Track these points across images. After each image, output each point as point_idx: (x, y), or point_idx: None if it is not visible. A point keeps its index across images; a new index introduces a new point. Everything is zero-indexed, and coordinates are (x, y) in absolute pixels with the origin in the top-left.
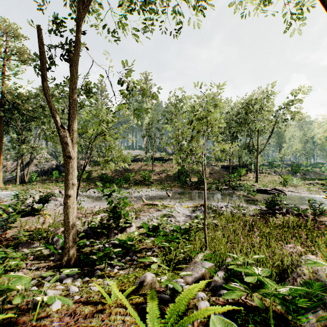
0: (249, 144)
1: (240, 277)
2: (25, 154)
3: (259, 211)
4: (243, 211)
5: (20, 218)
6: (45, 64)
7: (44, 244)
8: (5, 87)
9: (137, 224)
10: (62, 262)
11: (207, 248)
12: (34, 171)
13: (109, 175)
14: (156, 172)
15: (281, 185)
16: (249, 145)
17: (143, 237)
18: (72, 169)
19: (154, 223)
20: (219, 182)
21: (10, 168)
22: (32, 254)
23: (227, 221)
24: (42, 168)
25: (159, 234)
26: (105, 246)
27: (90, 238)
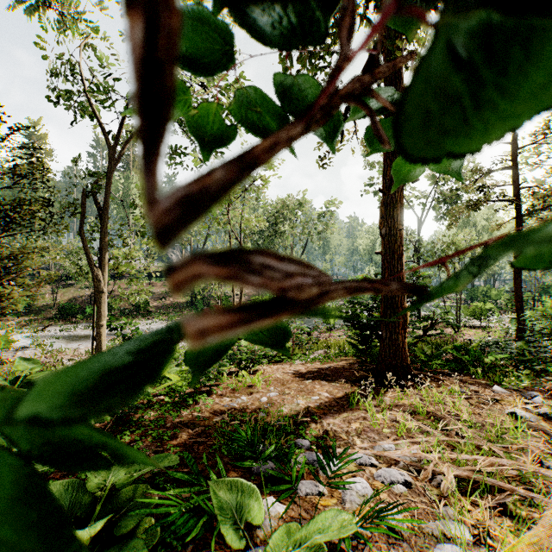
0: None
1: None
2: None
3: None
4: None
5: None
6: (84, 215)
7: None
8: None
9: None
10: None
11: None
12: None
13: (70, 303)
14: (155, 295)
15: None
16: None
17: None
18: (104, 302)
19: None
20: None
21: None
22: None
23: None
24: None
25: None
26: None
27: None
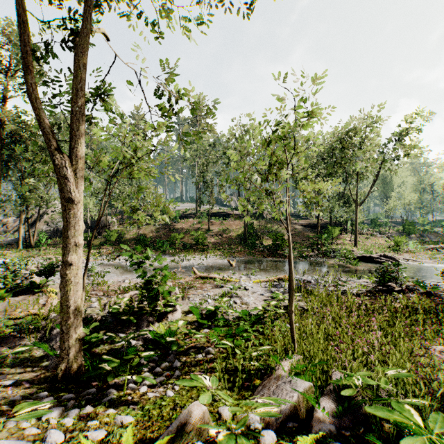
0: (344, 193)
1: (362, 409)
2: (31, 206)
3: (366, 288)
4: (342, 288)
5: (12, 297)
6: (26, 43)
7: (39, 339)
8: (2, 113)
9: (184, 307)
10: (57, 373)
11: (295, 350)
12: (45, 232)
13: (148, 237)
14: (213, 232)
15: (391, 250)
16: (343, 195)
17: (191, 330)
18: (75, 220)
19: (209, 306)
20: (302, 247)
21: (13, 227)
22: (17, 355)
23: (320, 303)
24: (55, 227)
25: (217, 324)
26: (131, 344)
27: (111, 330)
